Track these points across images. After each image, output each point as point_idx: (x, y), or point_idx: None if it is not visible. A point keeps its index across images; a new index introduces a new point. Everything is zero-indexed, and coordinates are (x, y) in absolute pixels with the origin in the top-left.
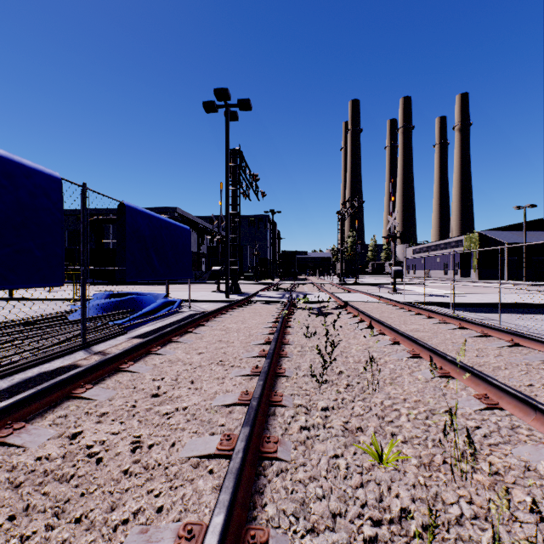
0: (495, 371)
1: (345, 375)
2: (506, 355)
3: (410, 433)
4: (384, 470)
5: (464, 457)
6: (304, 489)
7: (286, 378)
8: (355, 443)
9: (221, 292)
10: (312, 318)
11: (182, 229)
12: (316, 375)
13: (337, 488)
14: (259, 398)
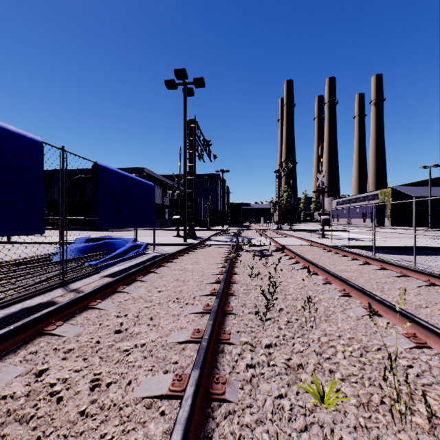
0: (418, 310)
1: (285, 312)
2: (425, 294)
3: (347, 370)
4: (326, 411)
5: (400, 397)
6: (251, 434)
7: (233, 316)
8: (297, 381)
9: (180, 237)
10: (255, 259)
11: (147, 185)
12: (260, 312)
13: (282, 433)
14: (209, 338)
